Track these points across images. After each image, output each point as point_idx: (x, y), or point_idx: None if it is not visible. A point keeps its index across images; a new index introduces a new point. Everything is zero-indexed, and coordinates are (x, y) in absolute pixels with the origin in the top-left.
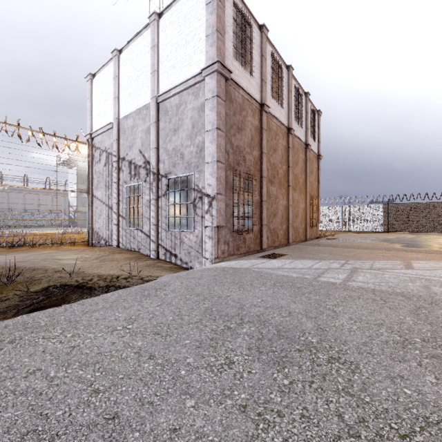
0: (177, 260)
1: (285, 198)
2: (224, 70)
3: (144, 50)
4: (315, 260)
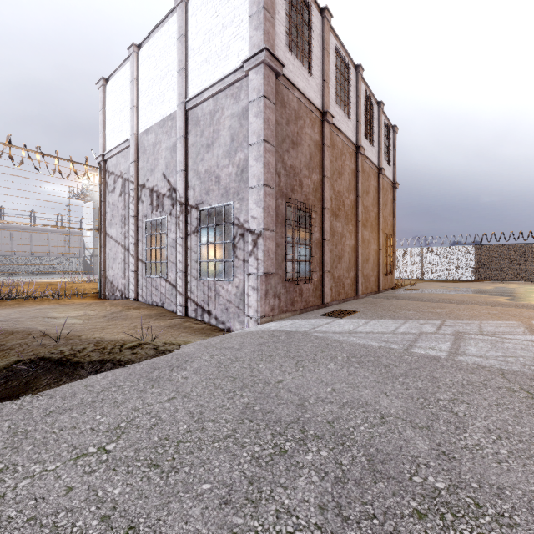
0: (211, 318)
1: (353, 237)
2: (274, 62)
3: (169, 43)
4: (399, 320)
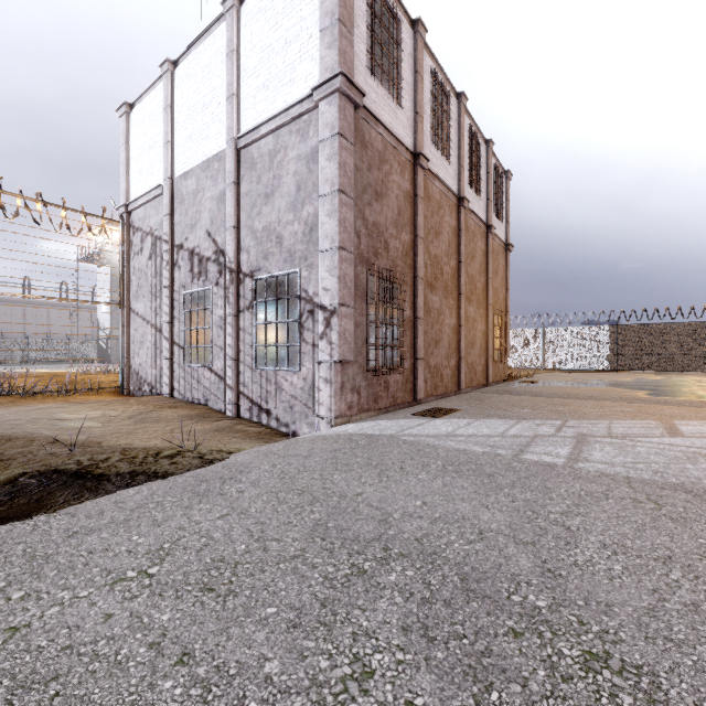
0: (270, 419)
1: (454, 314)
2: (352, 90)
3: (215, 60)
4: (510, 420)
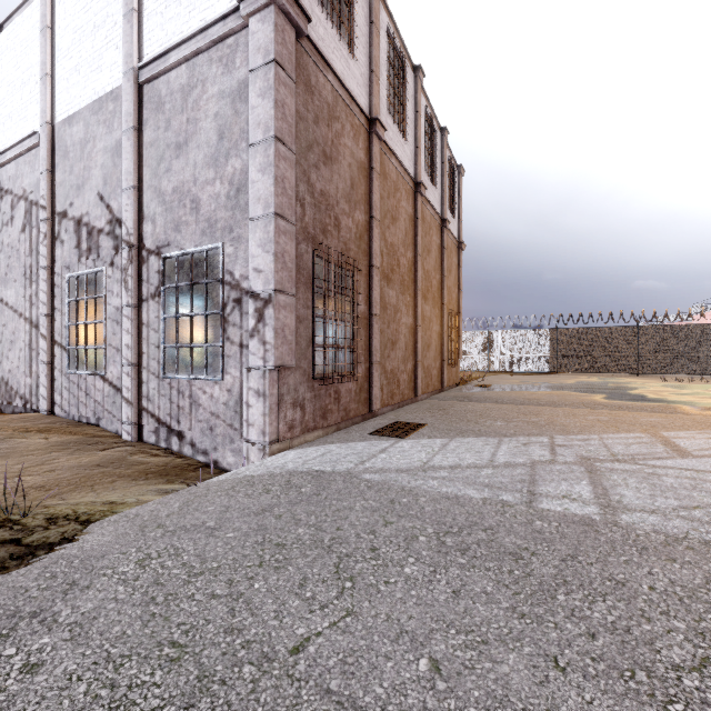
0: (183, 444)
1: (411, 313)
2: (294, 7)
3: None
4: (490, 439)
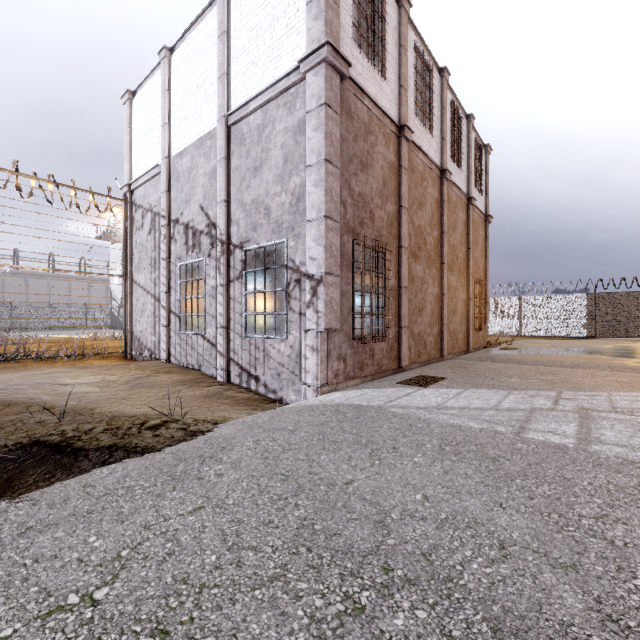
0: (259, 385)
1: (437, 283)
2: (339, 60)
3: (208, 43)
4: (501, 391)
